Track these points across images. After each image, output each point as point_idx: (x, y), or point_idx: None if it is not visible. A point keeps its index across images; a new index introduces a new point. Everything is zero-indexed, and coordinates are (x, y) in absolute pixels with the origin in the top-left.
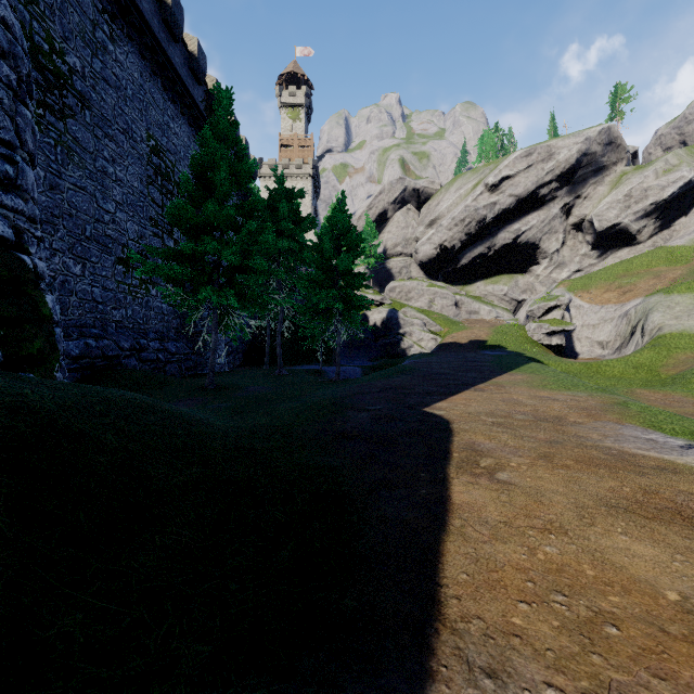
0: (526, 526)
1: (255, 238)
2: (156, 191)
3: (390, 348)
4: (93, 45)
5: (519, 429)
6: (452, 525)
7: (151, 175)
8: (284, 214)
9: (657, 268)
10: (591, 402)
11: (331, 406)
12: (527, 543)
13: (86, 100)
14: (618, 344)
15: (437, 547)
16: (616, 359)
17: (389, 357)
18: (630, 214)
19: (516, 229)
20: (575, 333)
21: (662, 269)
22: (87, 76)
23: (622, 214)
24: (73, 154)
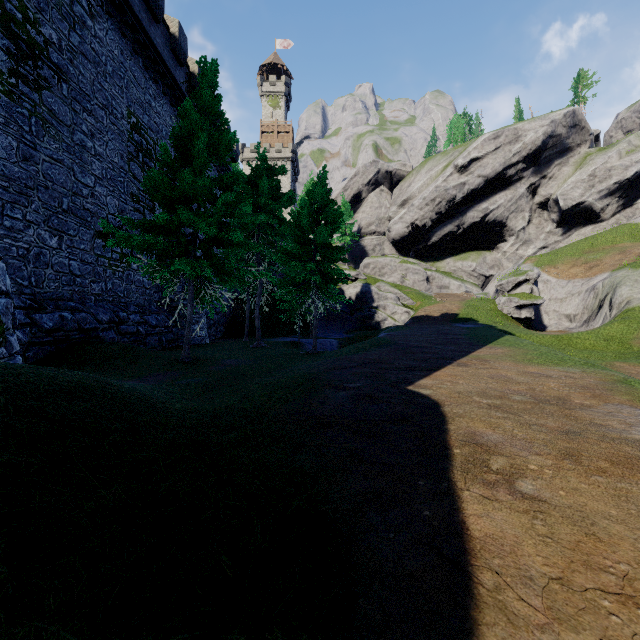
0: (594, 588)
1: (230, 208)
2: (137, 167)
3: (365, 321)
4: (71, 18)
5: (523, 415)
6: (481, 584)
7: (132, 151)
8: (262, 189)
9: (622, 244)
10: (589, 380)
11: (306, 383)
12: (611, 632)
13: (63, 73)
14: (586, 317)
15: (468, 638)
16: (586, 332)
17: (364, 329)
18: (594, 193)
19: (484, 208)
20: (543, 306)
21: (626, 245)
22: (64, 49)
23: (587, 193)
24: (48, 126)
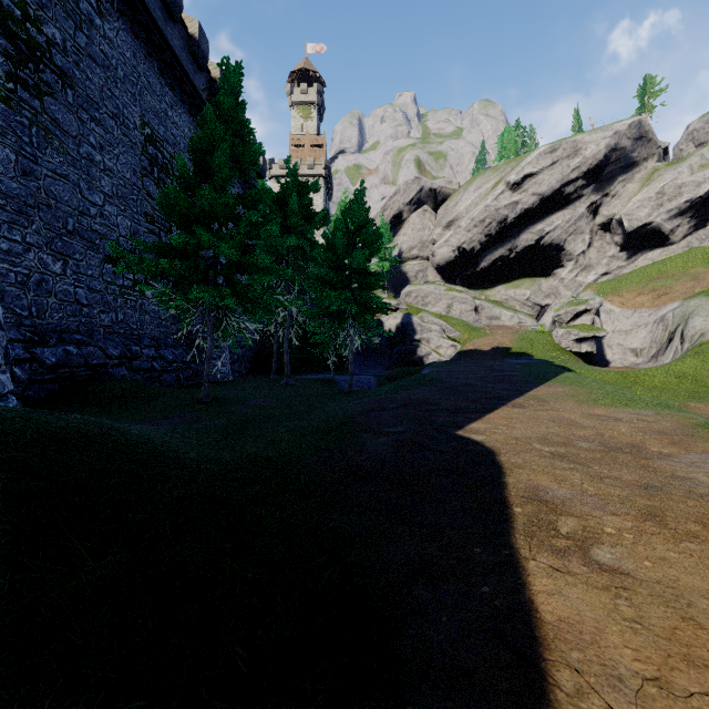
0: (700, 693)
1: (255, 229)
2: (152, 184)
3: (407, 356)
4: (77, 16)
5: (592, 465)
6: (559, 687)
7: (146, 166)
8: (292, 208)
9: (694, 269)
10: (665, 424)
11: (341, 426)
12: None
13: (67, 77)
14: (654, 351)
15: None
16: (655, 368)
17: (406, 365)
18: (663, 212)
19: (540, 230)
20: (605, 339)
21: (699, 271)
22: (69, 51)
23: (654, 212)
24: (51, 137)
